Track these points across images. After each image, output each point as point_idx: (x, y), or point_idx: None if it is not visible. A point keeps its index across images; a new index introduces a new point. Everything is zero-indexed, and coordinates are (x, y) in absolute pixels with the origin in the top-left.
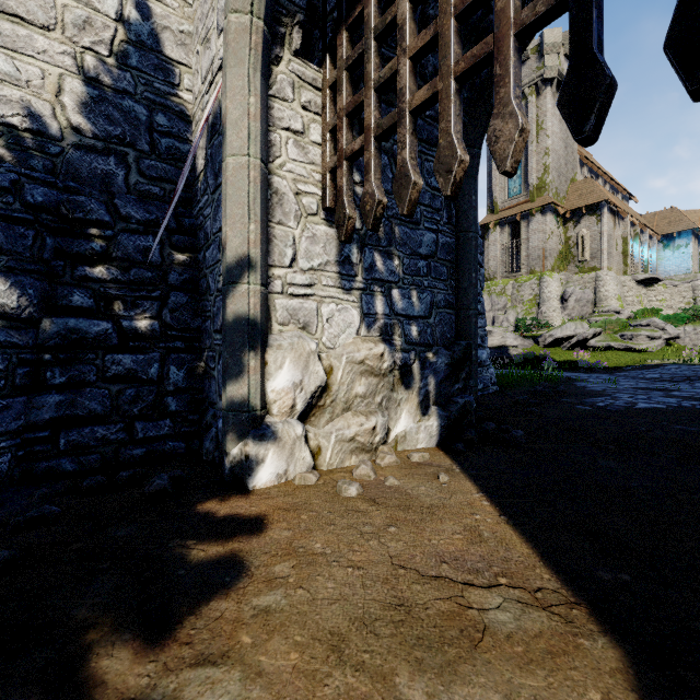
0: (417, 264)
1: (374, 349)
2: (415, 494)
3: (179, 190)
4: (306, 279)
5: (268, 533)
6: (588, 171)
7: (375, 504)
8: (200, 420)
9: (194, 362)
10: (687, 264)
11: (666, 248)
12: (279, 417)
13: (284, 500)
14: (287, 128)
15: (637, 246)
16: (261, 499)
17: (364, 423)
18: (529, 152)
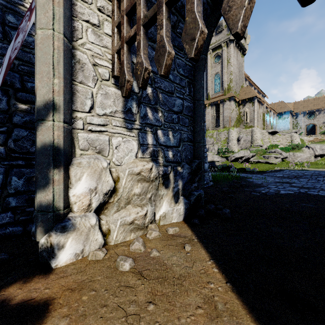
0: (172, 116)
1: (146, 165)
2: (169, 265)
3: (6, 55)
4: (101, 121)
5: (47, 323)
6: (248, 83)
7: (141, 278)
8: (32, 212)
9: (31, 173)
10: (288, 125)
11: (279, 119)
12: (78, 213)
13: (75, 278)
14: (87, 20)
15: (268, 117)
16: (57, 278)
17: (139, 212)
18: (224, 72)
